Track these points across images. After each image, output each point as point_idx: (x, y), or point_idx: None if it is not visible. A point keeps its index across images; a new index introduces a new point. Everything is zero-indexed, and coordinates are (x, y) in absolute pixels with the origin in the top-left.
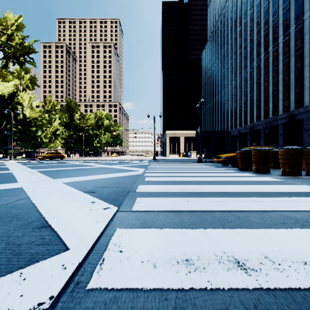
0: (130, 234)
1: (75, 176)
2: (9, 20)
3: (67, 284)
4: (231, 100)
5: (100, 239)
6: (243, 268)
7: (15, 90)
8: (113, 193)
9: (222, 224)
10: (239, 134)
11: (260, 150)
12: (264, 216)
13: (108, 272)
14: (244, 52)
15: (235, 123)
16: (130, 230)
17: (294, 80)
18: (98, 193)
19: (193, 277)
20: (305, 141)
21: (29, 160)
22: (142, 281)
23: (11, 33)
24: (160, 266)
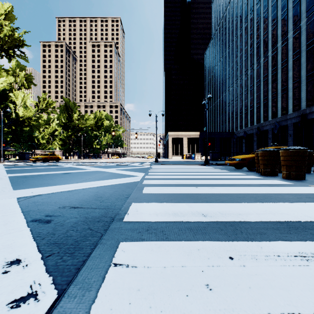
0: None
1: (51, 184)
2: None
3: None
4: (237, 99)
5: None
6: None
7: (10, 89)
8: (82, 223)
9: None
10: (245, 135)
11: (294, 150)
12: None
13: None
14: (250, 49)
15: (241, 124)
16: None
17: (305, 77)
18: (54, 223)
19: None
20: None
21: (21, 162)
22: None
23: (0, 23)
24: None
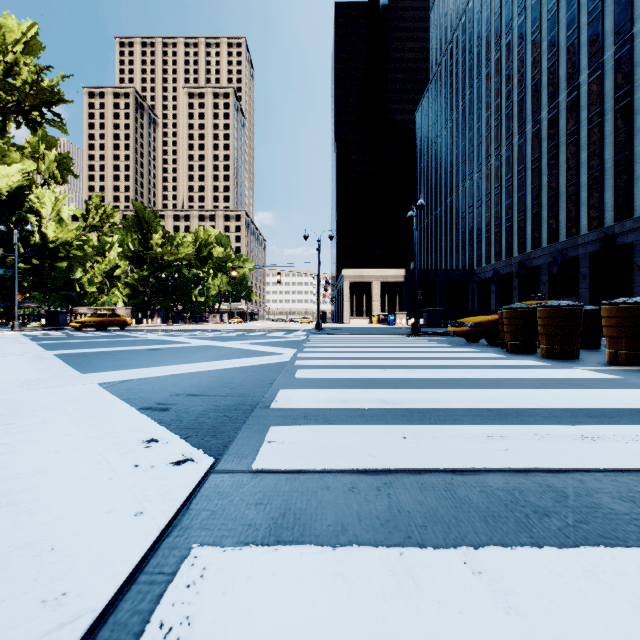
0: (231, 575)
1: (137, 365)
2: (10, 32)
3: None
4: (479, 205)
5: (124, 599)
6: None
7: (27, 185)
8: (213, 411)
9: (523, 522)
10: (496, 277)
11: (558, 307)
12: (637, 492)
13: None
14: (506, 105)
15: (488, 254)
16: (232, 555)
17: (612, 161)
18: (174, 411)
19: None
20: (636, 290)
21: (53, 330)
22: None
23: (14, 59)
24: None
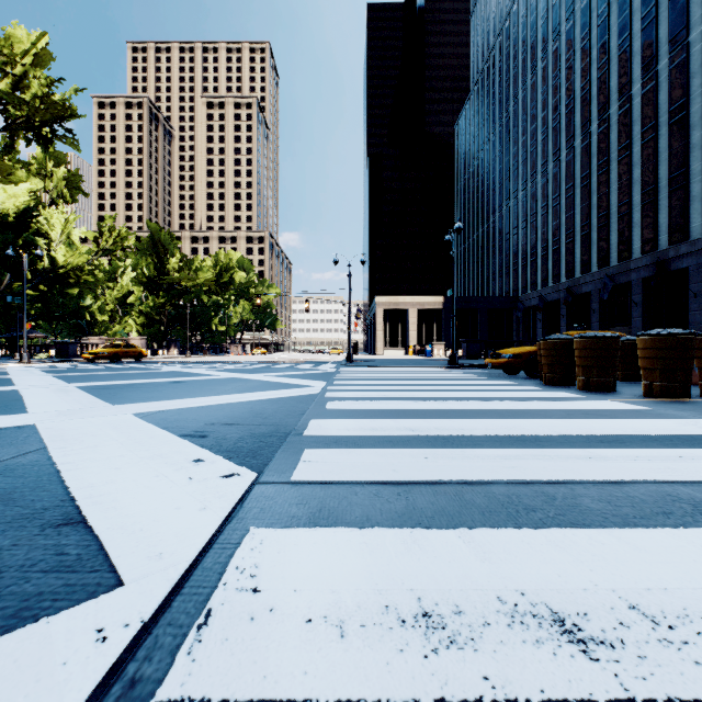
0: (283, 543)
1: (165, 398)
2: (19, 43)
3: (104, 687)
4: (524, 225)
5: (206, 556)
6: (577, 638)
7: (33, 204)
8: (249, 437)
9: (513, 515)
10: (542, 305)
11: (594, 338)
12: (615, 496)
13: (216, 651)
14: (553, 118)
15: (533, 279)
16: (282, 533)
17: (667, 180)
18: (212, 437)
19: (446, 667)
20: (692, 319)
21: (63, 362)
22: (307, 679)
23: (23, 72)
24: (356, 632)
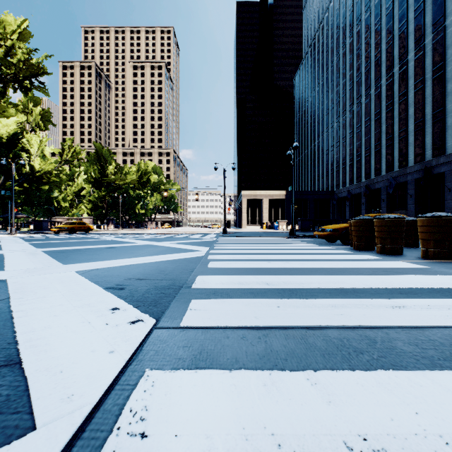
0: (169, 385)
1: (100, 259)
2: (9, 25)
3: None
4: (338, 145)
5: (108, 398)
6: None
7: (20, 131)
8: (154, 289)
9: (346, 357)
10: (349, 196)
11: (388, 219)
12: (420, 339)
13: None
14: (357, 75)
15: (344, 180)
16: (170, 375)
17: (431, 115)
18: (128, 289)
19: None
20: (447, 205)
21: (38, 233)
22: None
23: (12, 44)
24: None
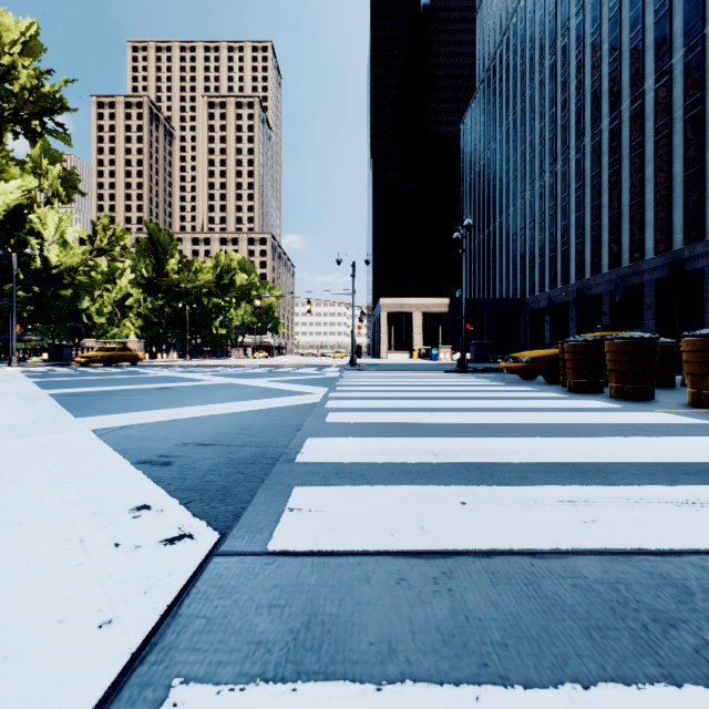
0: None
1: (142, 407)
2: (7, 32)
3: None
4: (532, 226)
5: None
6: None
7: (28, 204)
8: (225, 465)
9: (643, 638)
10: (551, 307)
11: (630, 340)
12: None
13: None
14: (562, 115)
15: (541, 281)
16: (229, 702)
17: (681, 177)
18: (178, 465)
19: None
20: (708, 321)
21: (55, 365)
22: None
23: (11, 62)
24: None
